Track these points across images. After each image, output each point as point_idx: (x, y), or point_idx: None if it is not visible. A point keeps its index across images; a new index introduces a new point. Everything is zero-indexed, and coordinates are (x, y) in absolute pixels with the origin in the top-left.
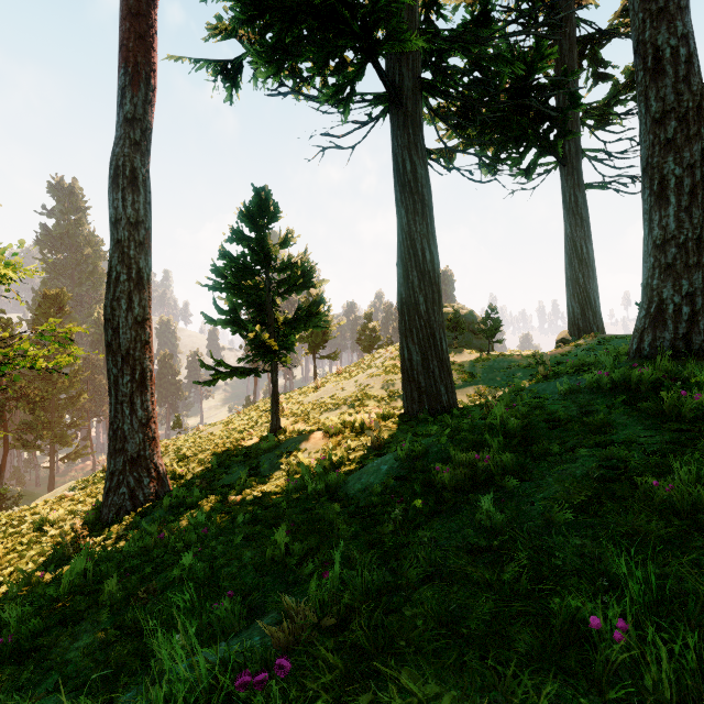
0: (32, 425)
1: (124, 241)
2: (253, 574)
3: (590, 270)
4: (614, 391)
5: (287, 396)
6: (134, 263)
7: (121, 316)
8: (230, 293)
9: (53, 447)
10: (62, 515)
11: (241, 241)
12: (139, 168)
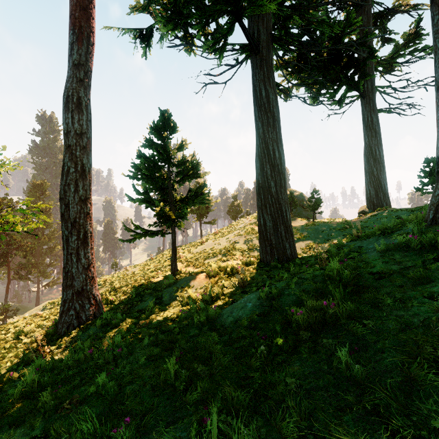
0: (25, 265)
1: (73, 146)
2: (150, 393)
3: (381, 165)
4: (422, 249)
5: (183, 248)
6: (79, 160)
7: (70, 196)
8: (144, 180)
9: (38, 278)
10: (33, 328)
11: (151, 146)
12: (82, 97)
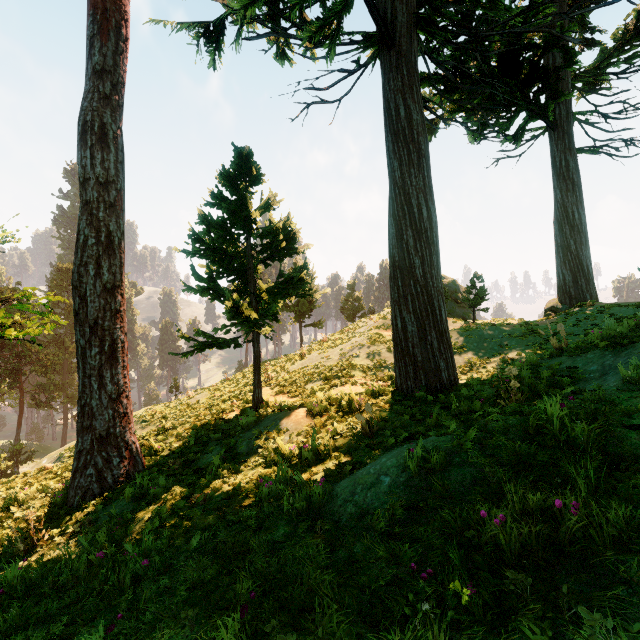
0: (45, 386)
1: (93, 202)
2: None
3: (582, 236)
4: None
5: (273, 363)
6: (104, 226)
7: (89, 282)
8: (210, 259)
9: (65, 406)
10: (33, 492)
11: (221, 205)
12: (109, 124)
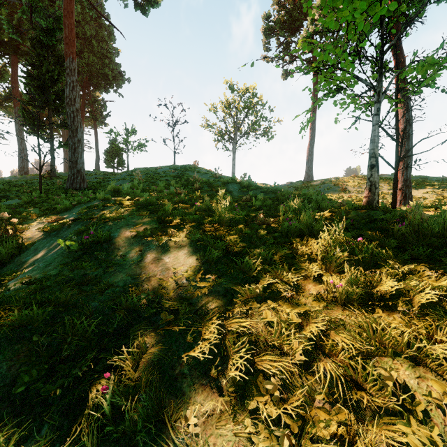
0: None
1: None
2: None
3: None
4: None
5: None
6: None
7: None
8: None
9: None
10: None
11: None
12: None
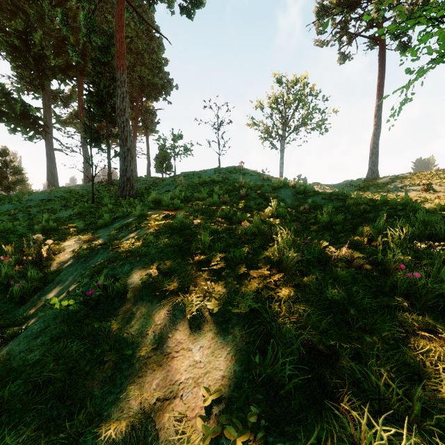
0: None
1: None
2: None
3: None
4: None
5: None
6: None
7: None
8: None
9: None
10: None
11: None
12: None
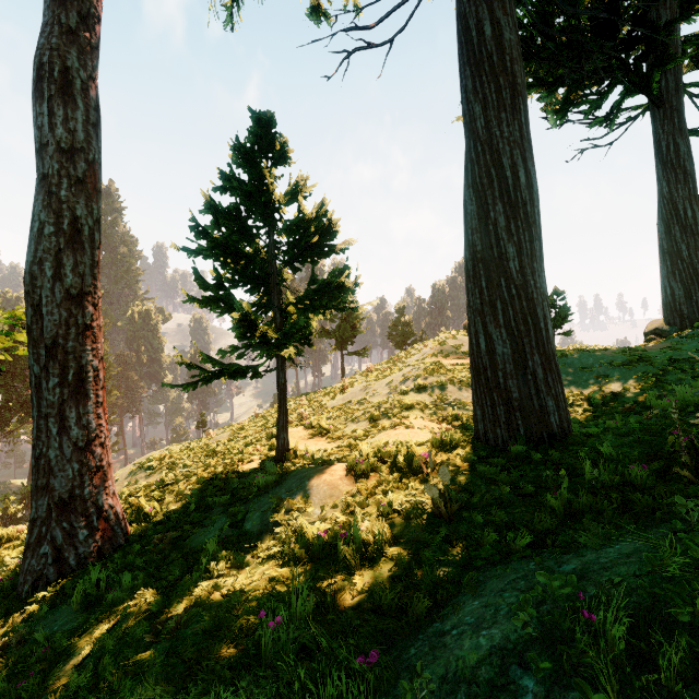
0: None
1: (52, 176)
2: None
3: (697, 239)
4: None
5: (310, 398)
6: (67, 209)
7: (44, 286)
8: (220, 261)
9: None
10: None
11: (235, 190)
12: (75, 70)
